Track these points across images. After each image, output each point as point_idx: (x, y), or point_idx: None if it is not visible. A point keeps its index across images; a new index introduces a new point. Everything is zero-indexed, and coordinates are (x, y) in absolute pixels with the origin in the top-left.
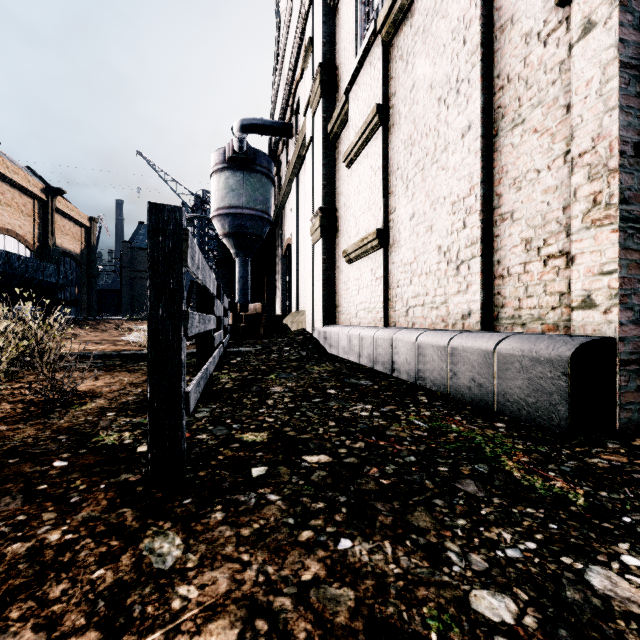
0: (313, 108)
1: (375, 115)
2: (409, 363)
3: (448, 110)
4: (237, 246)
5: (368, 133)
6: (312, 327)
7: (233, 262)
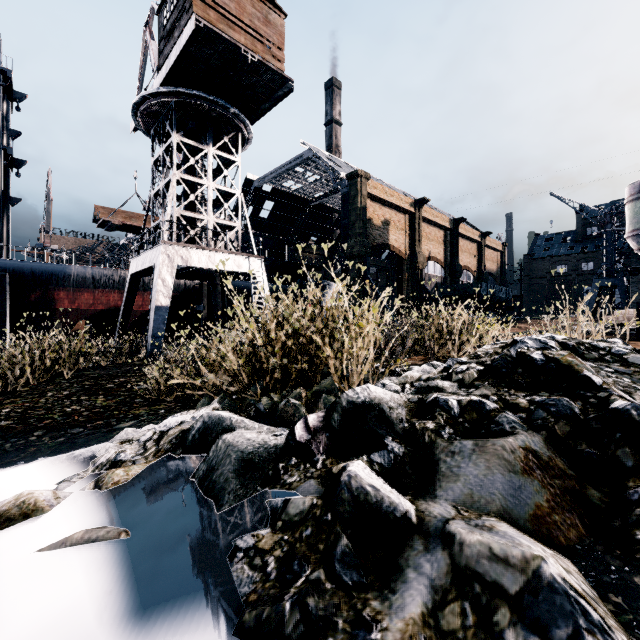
0: None
1: None
2: None
3: None
4: None
5: None
6: None
7: None
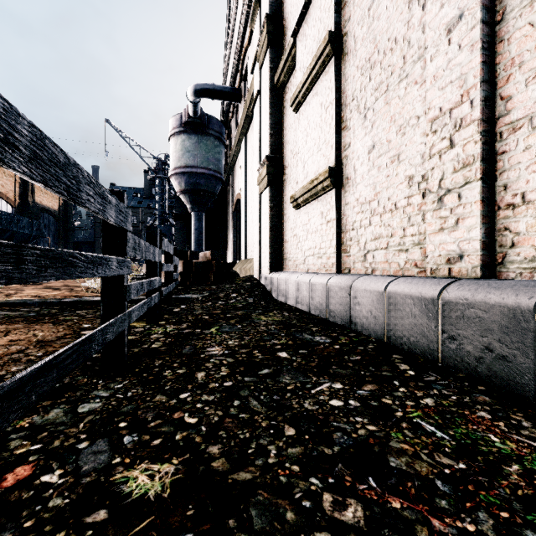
0: (260, 61)
1: (327, 44)
2: (375, 317)
3: (424, 9)
4: (192, 202)
5: (318, 67)
6: (259, 274)
7: (189, 216)
